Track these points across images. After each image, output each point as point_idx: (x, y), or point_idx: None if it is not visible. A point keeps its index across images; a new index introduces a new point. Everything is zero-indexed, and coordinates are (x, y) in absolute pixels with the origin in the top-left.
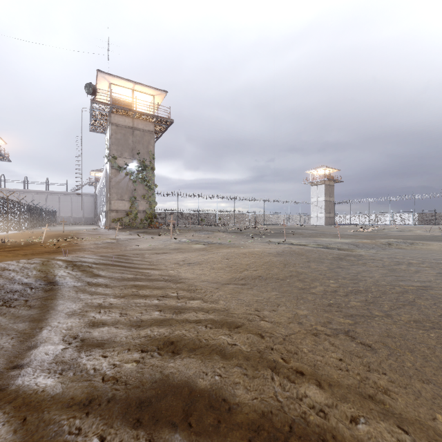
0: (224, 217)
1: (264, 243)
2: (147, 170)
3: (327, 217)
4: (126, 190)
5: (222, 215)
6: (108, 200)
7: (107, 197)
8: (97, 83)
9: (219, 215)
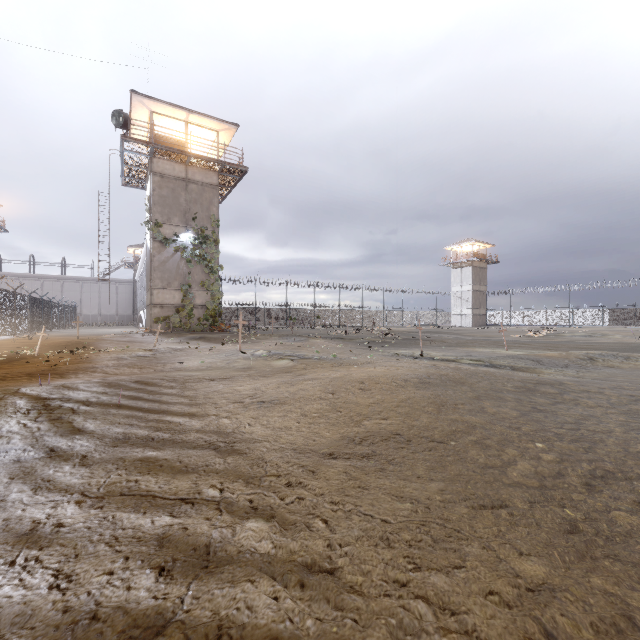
0: (324, 314)
1: (388, 357)
2: (208, 243)
3: (475, 314)
4: (175, 274)
5: (322, 311)
6: (149, 289)
7: (147, 285)
8: (132, 111)
9: (318, 311)
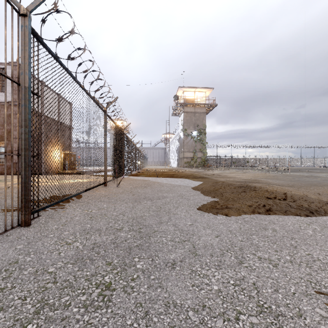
0: (250, 160)
1: None
2: (202, 134)
3: None
4: (191, 146)
5: (249, 159)
6: (182, 152)
7: (181, 151)
8: (177, 92)
9: (247, 159)
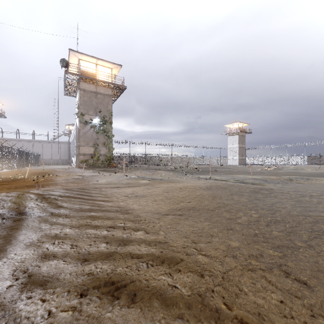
0: (164, 159)
1: (194, 179)
2: (107, 124)
3: (240, 159)
4: (91, 139)
5: (163, 157)
6: (78, 146)
7: (77, 144)
8: (69, 59)
9: (161, 157)
